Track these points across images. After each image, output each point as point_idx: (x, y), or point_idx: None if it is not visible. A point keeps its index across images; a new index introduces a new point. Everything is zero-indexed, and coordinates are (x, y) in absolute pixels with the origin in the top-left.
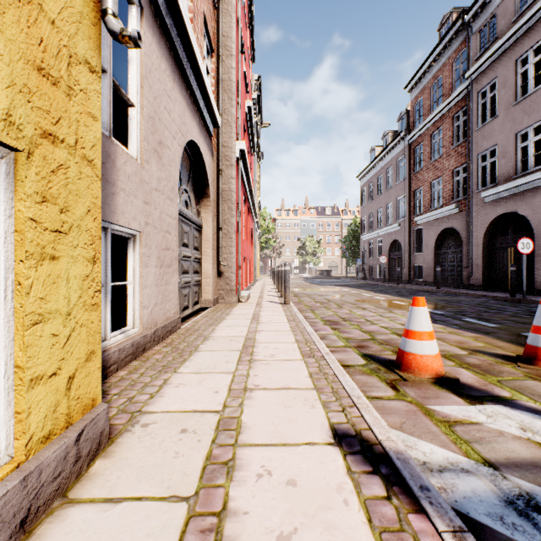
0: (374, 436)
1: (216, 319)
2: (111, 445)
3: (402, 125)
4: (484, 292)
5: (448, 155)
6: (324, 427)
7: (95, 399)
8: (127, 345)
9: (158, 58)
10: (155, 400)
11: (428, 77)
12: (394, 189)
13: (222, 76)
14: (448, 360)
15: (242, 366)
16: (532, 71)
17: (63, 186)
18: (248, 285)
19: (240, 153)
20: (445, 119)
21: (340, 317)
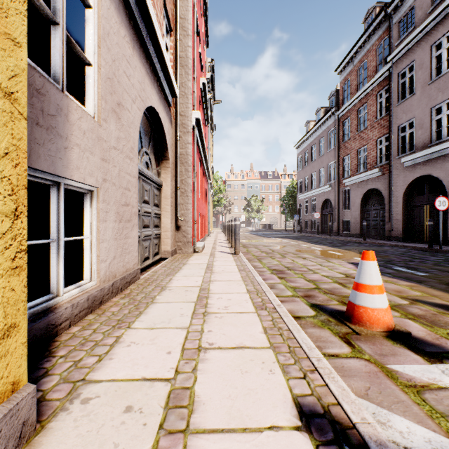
0: (346, 415)
1: (174, 269)
2: (39, 434)
3: (333, 102)
4: (405, 243)
5: (372, 127)
6: (287, 401)
7: (16, 382)
8: (81, 300)
9: (117, 23)
10: (103, 364)
11: (355, 61)
12: (326, 156)
13: (180, 53)
14: (393, 310)
15: (196, 320)
16: (445, 54)
17: None
18: (202, 237)
19: (196, 121)
20: (370, 97)
21: (284, 266)
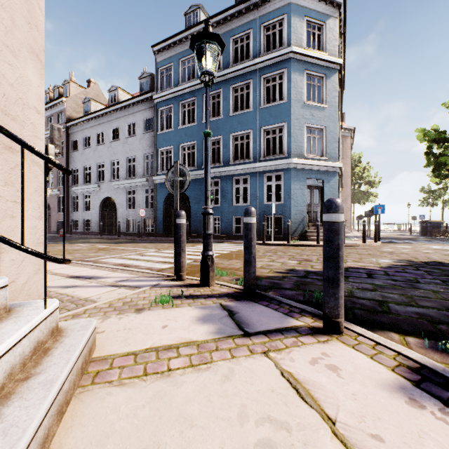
0: None
1: None
2: None
3: None
4: None
5: None
6: None
7: None
8: None
9: None
10: None
11: None
12: None
13: None
14: None
15: None
16: None
17: None
18: None
19: None
20: None
21: None
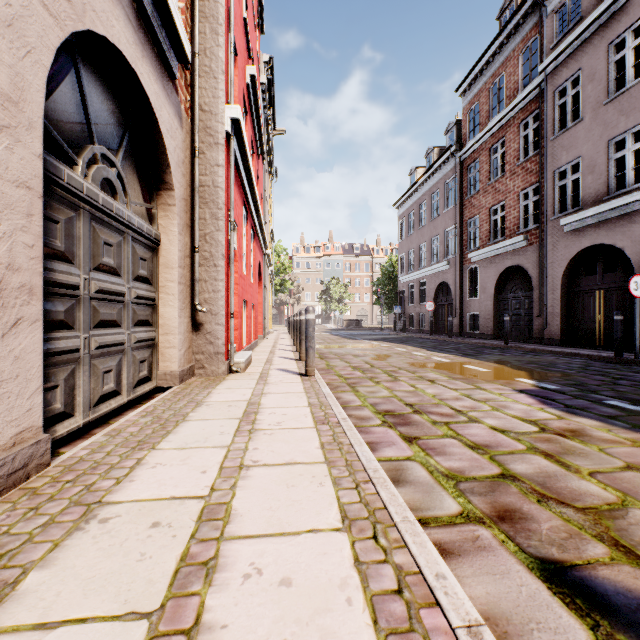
0: None
1: (166, 423)
2: None
3: (451, 139)
4: (571, 349)
5: (513, 173)
6: None
7: None
8: None
9: None
10: None
11: (486, 76)
12: (441, 219)
13: None
14: None
15: None
16: (631, 58)
17: None
18: (252, 341)
19: (232, 126)
20: (509, 128)
21: (404, 402)
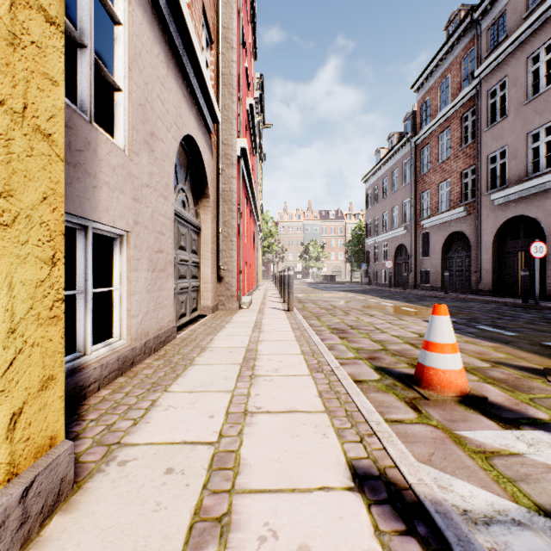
0: (403, 477)
1: (215, 328)
2: (76, 493)
3: (408, 126)
4: (494, 298)
5: (456, 156)
6: (340, 464)
7: (54, 436)
8: (111, 359)
9: (150, 40)
10: (139, 427)
11: (435, 76)
12: (400, 192)
13: (222, 70)
14: (470, 374)
15: (242, 383)
16: (543, 69)
17: (3, 163)
18: (249, 290)
19: (241, 151)
20: (453, 120)
21: (347, 325)
